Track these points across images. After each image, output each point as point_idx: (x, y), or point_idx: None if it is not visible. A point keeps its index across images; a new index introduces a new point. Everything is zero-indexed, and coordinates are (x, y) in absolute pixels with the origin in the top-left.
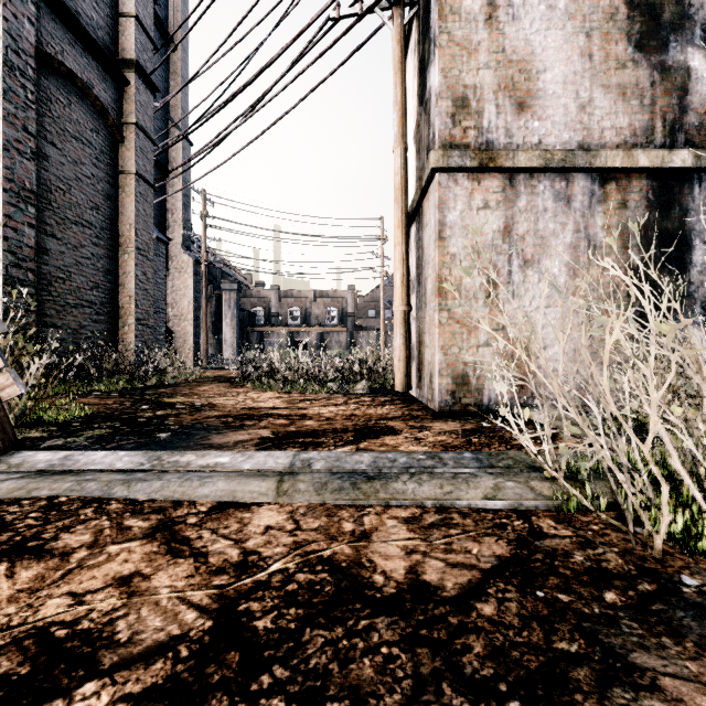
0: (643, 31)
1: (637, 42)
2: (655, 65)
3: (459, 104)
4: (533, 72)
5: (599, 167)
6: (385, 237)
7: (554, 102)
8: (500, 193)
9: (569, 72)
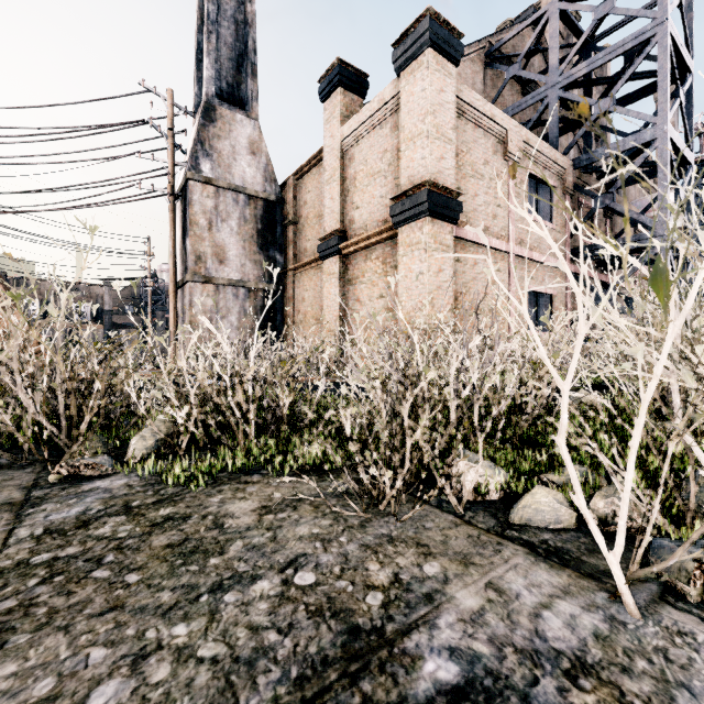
0: (262, 244)
1: (260, 247)
2: (266, 255)
3: (198, 258)
4: (226, 251)
5: (247, 287)
6: (153, 254)
7: (233, 262)
8: (214, 292)
9: (238, 253)
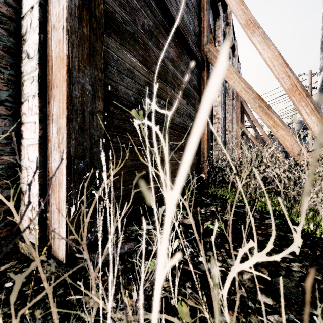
0: None
1: None
2: None
3: None
4: None
5: None
6: (293, 122)
7: None
8: None
9: None
